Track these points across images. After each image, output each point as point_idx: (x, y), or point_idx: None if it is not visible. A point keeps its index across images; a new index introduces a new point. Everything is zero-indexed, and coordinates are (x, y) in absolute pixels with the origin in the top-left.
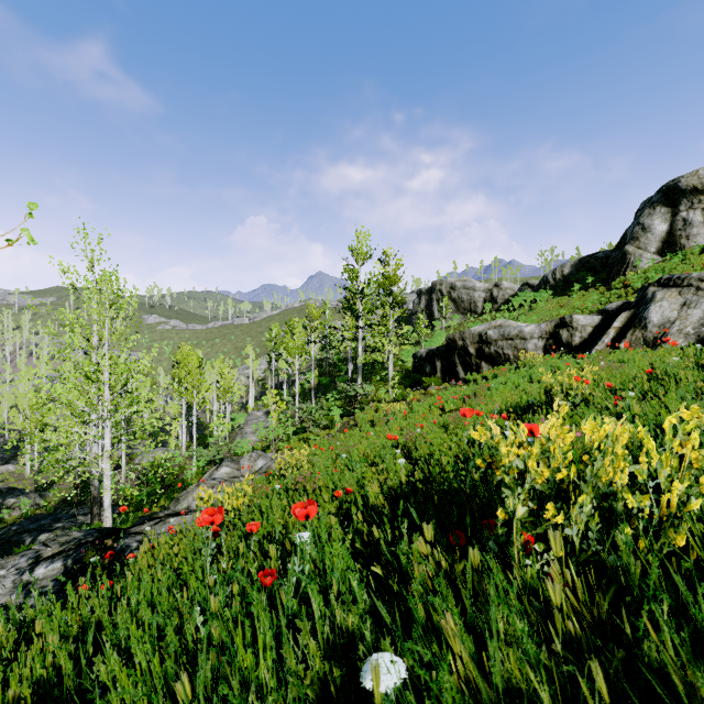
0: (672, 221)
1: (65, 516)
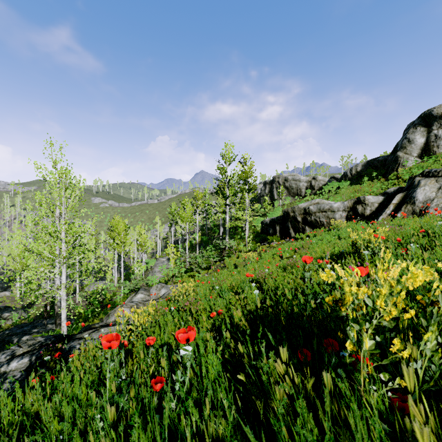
0: (428, 136)
1: (39, 324)
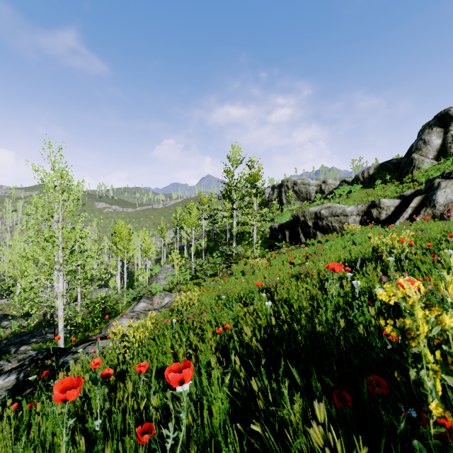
0: (444, 137)
1: (39, 334)
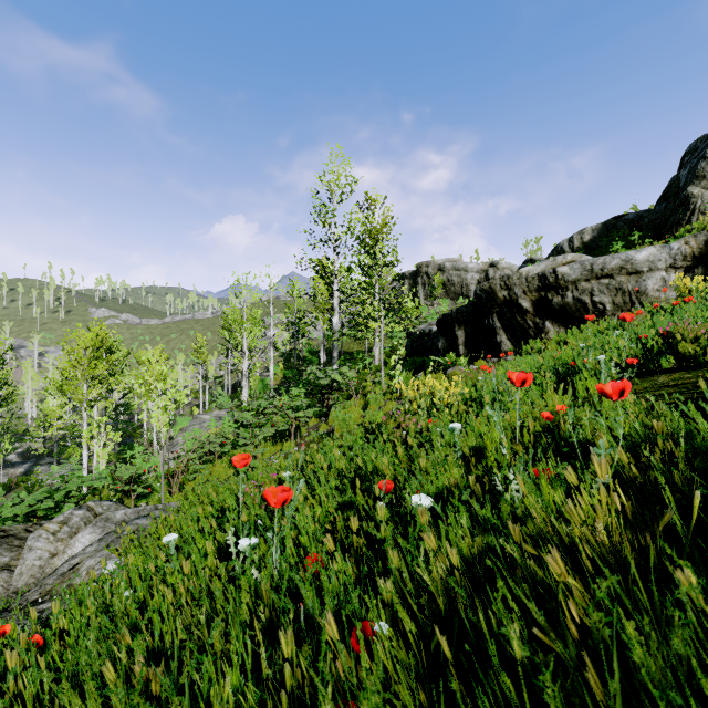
0: None
1: None
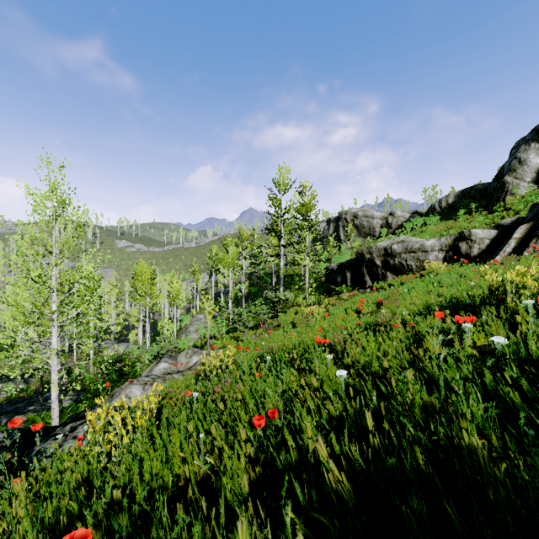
0: None
1: (38, 400)
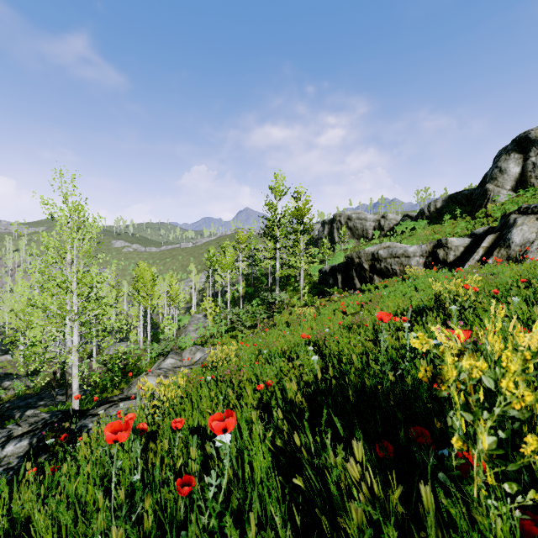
0: (524, 165)
1: (47, 396)
